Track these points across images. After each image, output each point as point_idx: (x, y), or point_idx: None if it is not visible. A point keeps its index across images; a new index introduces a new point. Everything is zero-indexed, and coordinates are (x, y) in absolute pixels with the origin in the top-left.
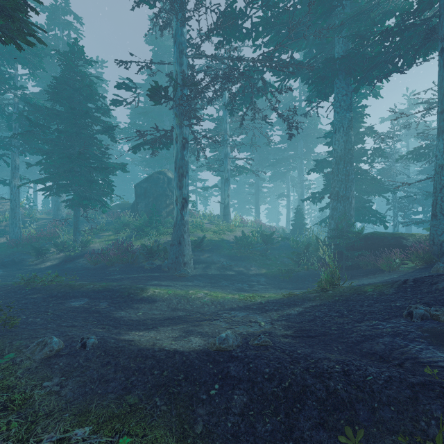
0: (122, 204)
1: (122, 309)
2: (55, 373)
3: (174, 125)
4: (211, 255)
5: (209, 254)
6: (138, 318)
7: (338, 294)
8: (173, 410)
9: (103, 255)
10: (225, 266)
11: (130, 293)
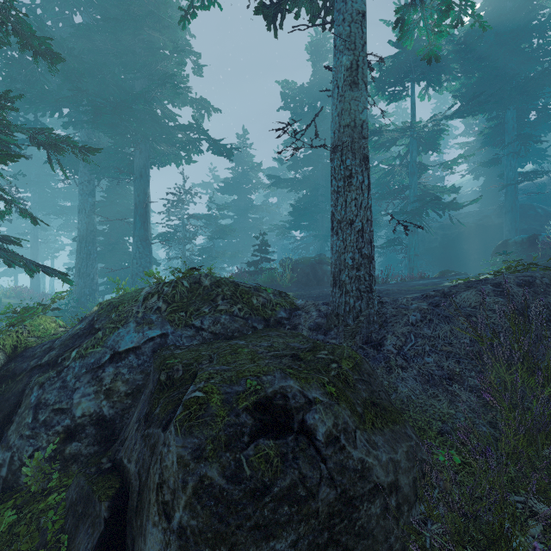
0: None
1: None
2: None
3: None
4: None
5: None
6: None
7: None
8: None
9: None
10: None
11: None
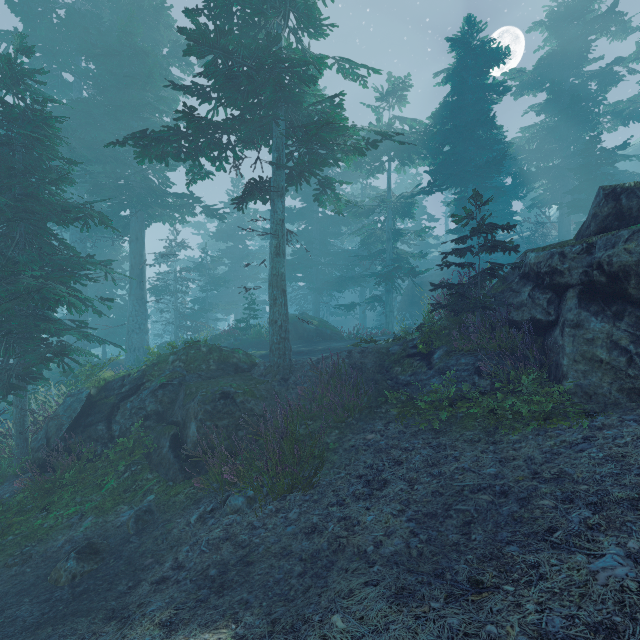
0: None
1: None
2: None
3: None
4: None
5: None
6: None
7: None
8: None
9: None
10: None
11: None
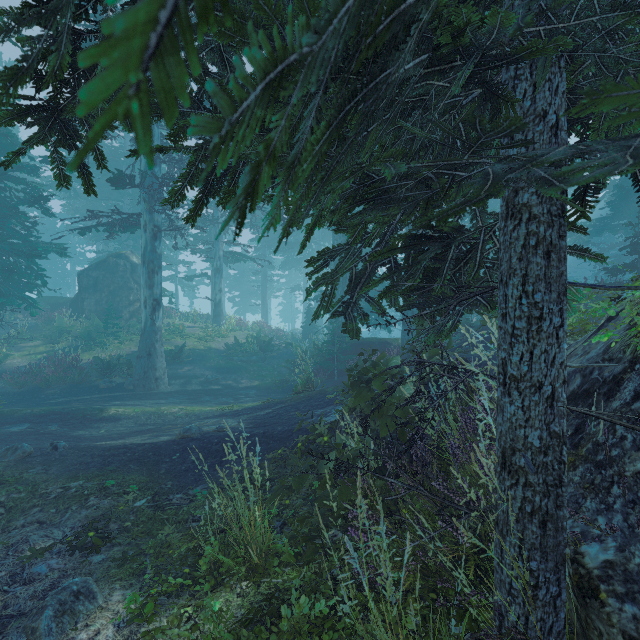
0: (52, 297)
1: (79, 429)
2: (36, 464)
3: (142, 209)
4: (194, 368)
5: (191, 366)
6: (101, 434)
7: (307, 395)
8: (144, 468)
9: (34, 374)
10: (209, 379)
11: (86, 414)
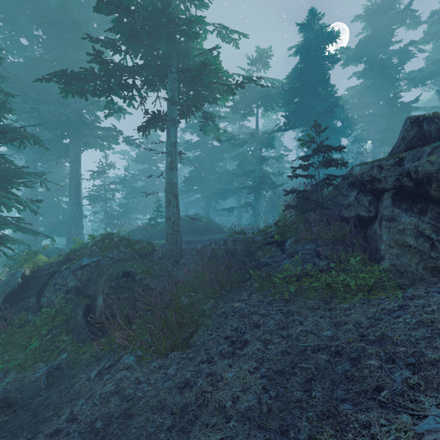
0: None
1: None
2: None
3: None
4: None
5: None
6: None
7: None
8: None
9: None
10: None
11: None
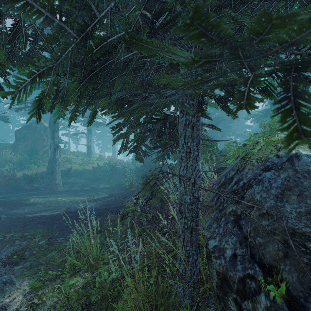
0: (1, 143)
1: (13, 209)
2: None
3: None
4: (76, 179)
5: (75, 178)
6: (25, 212)
7: (130, 191)
8: (45, 226)
9: None
10: (84, 184)
11: (18, 202)
